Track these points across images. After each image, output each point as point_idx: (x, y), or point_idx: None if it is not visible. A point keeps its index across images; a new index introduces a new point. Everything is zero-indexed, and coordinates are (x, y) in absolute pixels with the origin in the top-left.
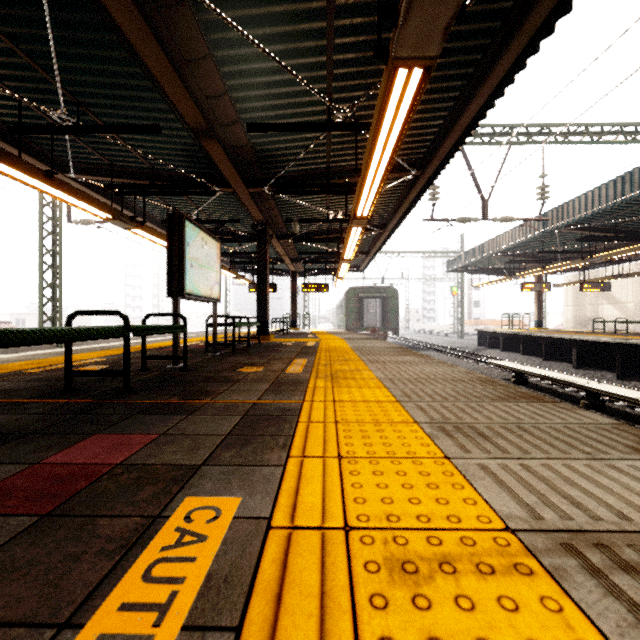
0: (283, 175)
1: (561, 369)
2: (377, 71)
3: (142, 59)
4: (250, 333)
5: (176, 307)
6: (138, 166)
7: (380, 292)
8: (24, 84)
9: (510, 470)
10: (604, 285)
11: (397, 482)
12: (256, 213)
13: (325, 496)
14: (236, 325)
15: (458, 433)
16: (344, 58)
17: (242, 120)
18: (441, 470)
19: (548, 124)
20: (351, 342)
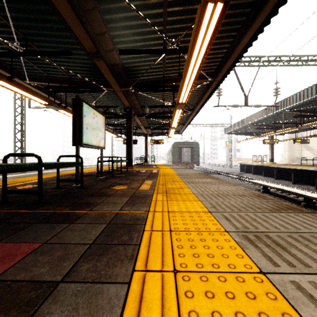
0: (140, 81)
1: (285, 184)
2: (191, 19)
3: (56, 7)
4: (123, 165)
5: (77, 151)
6: (62, 77)
7: (190, 144)
8: None
9: None
10: (306, 140)
11: (229, 309)
12: (126, 102)
13: None
14: (114, 161)
15: (260, 242)
16: (173, 10)
17: (116, 49)
18: (263, 290)
19: (279, 55)
20: (176, 170)
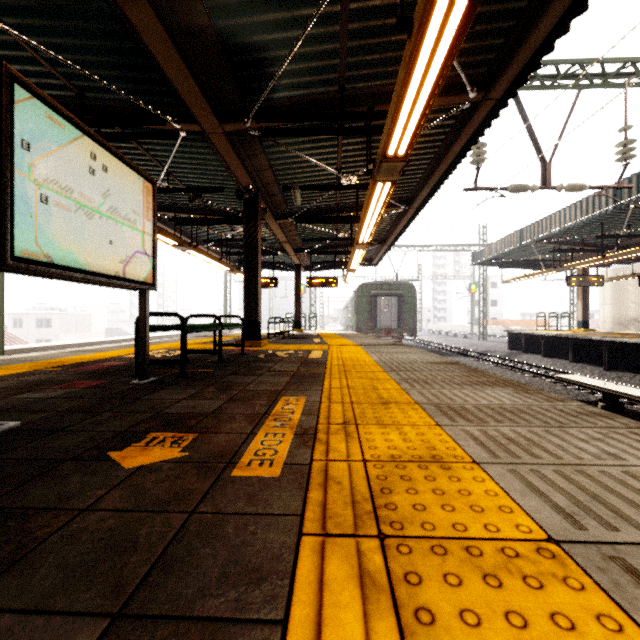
0: (274, 103)
1: (636, 383)
2: None
3: None
4: None
5: None
6: (63, 95)
7: (395, 289)
8: None
9: None
10: None
11: None
12: (241, 173)
13: None
14: (189, 329)
15: None
16: None
17: None
18: None
19: (634, 58)
20: (372, 351)
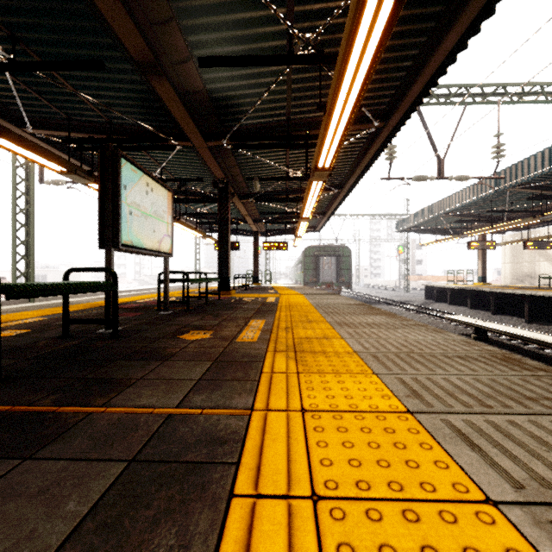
0: (242, 128)
1: (512, 323)
2: None
3: None
4: (215, 288)
5: (109, 260)
6: (96, 120)
7: (335, 250)
8: None
9: None
10: (547, 243)
11: None
12: (217, 170)
13: None
14: (191, 281)
15: None
16: None
17: (195, 58)
18: None
19: (504, 83)
20: (311, 298)
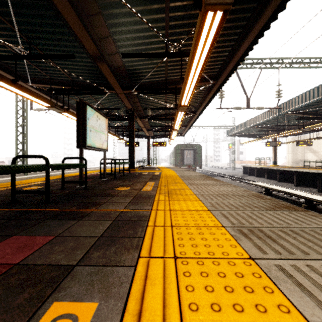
0: (142, 83)
1: (288, 186)
2: (193, 23)
3: (61, 13)
4: (125, 167)
5: (81, 153)
6: (65, 79)
7: (192, 146)
8: (0, 32)
9: (302, 271)
10: (309, 143)
11: (220, 284)
12: (128, 104)
13: (165, 301)
14: (116, 163)
15: (253, 235)
16: (175, 15)
17: (119, 52)
18: (251, 271)
19: (282, 58)
20: (178, 172)
